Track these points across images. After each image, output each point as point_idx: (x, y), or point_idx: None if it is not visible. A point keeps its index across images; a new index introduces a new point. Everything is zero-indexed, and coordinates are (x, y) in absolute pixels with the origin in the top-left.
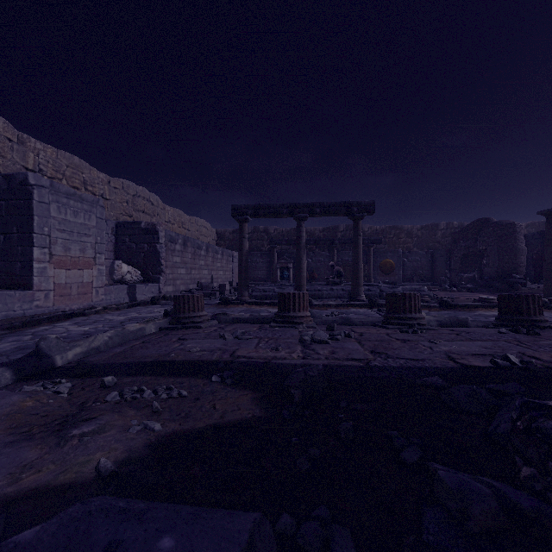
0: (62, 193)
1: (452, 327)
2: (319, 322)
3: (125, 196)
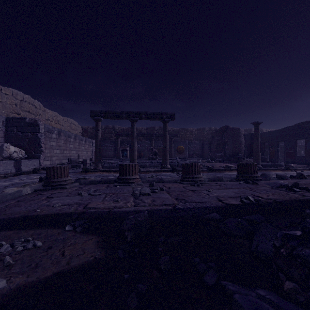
0: None
1: (215, 181)
2: (144, 181)
3: (14, 100)
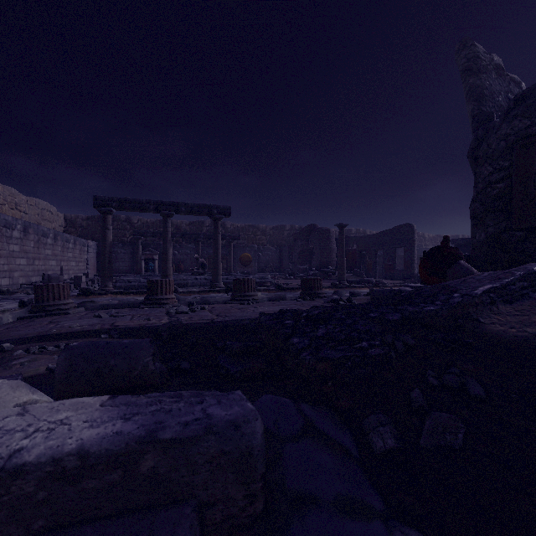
0: None
1: (276, 301)
2: (183, 303)
3: None
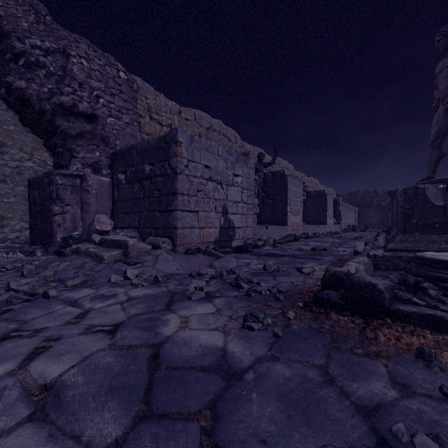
0: (329, 194)
1: None
2: None
3: (311, 185)
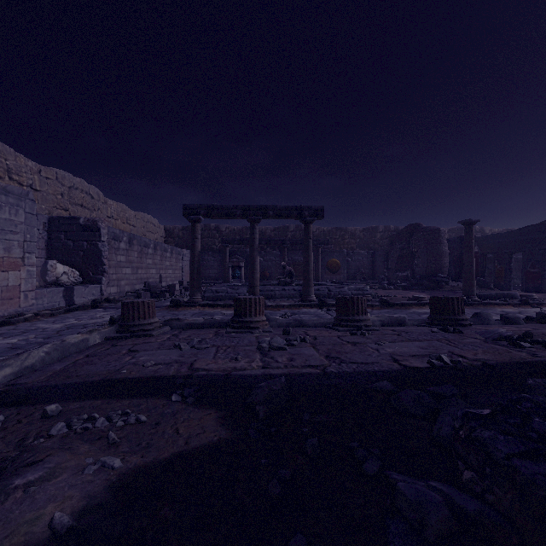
0: None
1: (392, 326)
2: (274, 325)
3: (59, 187)
